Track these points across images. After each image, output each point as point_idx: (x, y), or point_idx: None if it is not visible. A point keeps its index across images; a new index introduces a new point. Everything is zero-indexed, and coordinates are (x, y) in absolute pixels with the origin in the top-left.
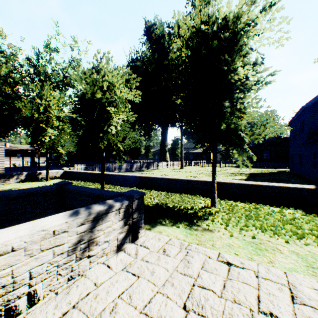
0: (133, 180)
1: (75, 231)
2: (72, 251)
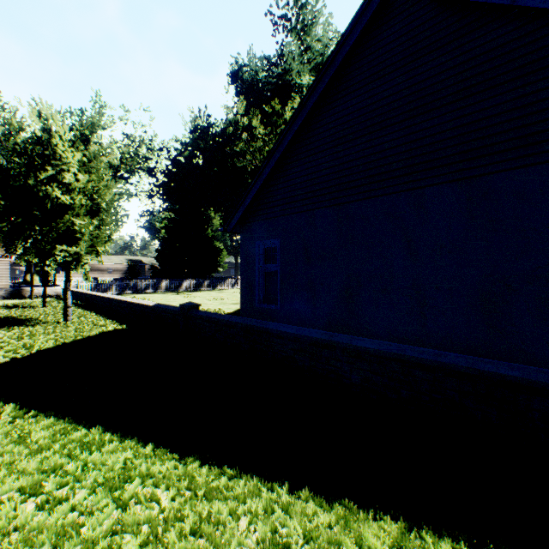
0: (89, 298)
1: None
2: None
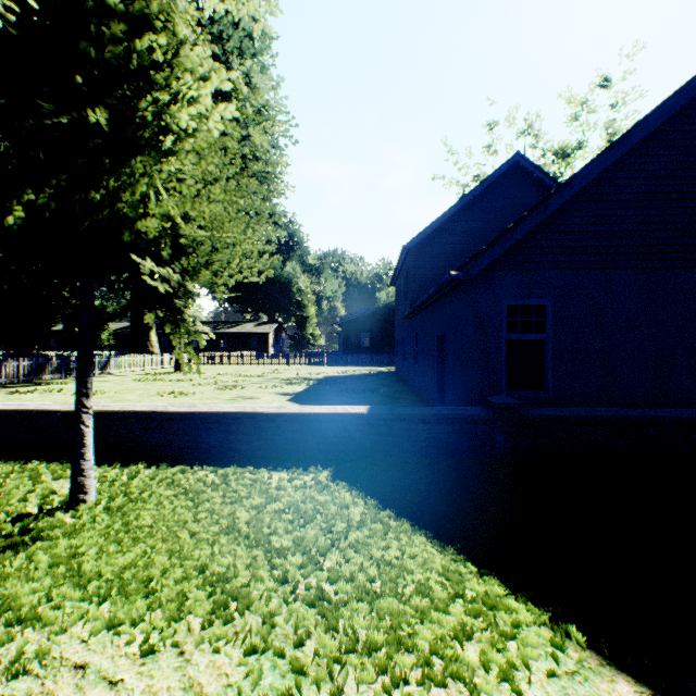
0: None
1: None
2: None
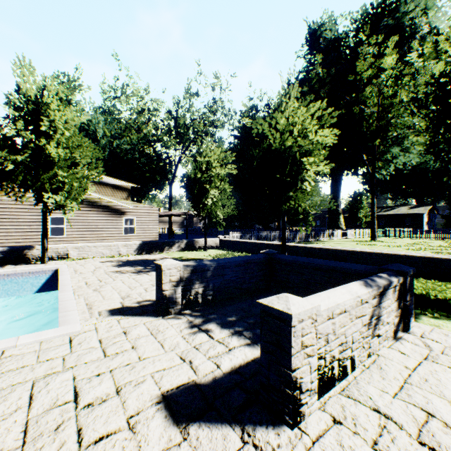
0: (322, 254)
1: (370, 304)
2: (369, 325)
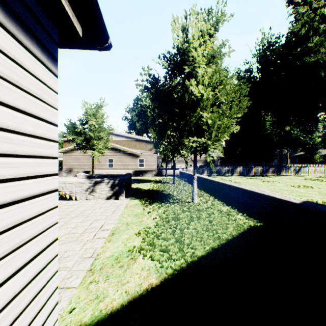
0: (198, 179)
1: (88, 185)
2: (87, 191)
